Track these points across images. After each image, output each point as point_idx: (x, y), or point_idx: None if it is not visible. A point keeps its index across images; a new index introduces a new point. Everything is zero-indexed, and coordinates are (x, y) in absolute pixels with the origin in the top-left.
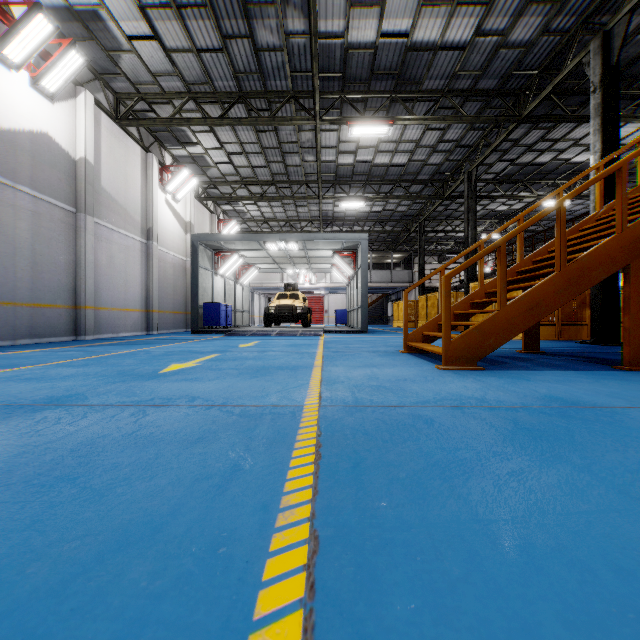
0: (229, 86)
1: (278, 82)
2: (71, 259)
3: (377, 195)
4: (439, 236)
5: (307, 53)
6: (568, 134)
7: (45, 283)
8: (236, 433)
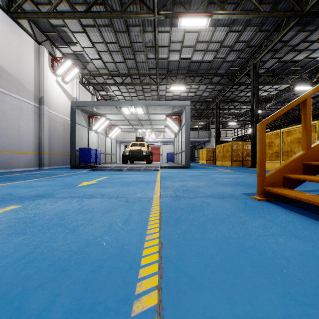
0: None
1: None
2: None
3: (193, 82)
4: (224, 112)
5: None
6: None
7: None
8: None
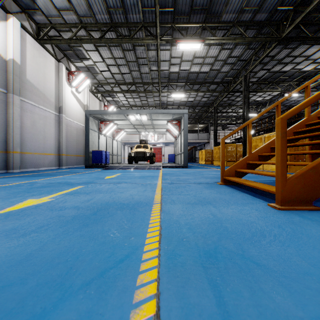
0: (105, 19)
1: (134, 16)
2: (3, 122)
3: (191, 90)
4: (223, 115)
5: None
6: (303, 52)
7: None
8: None
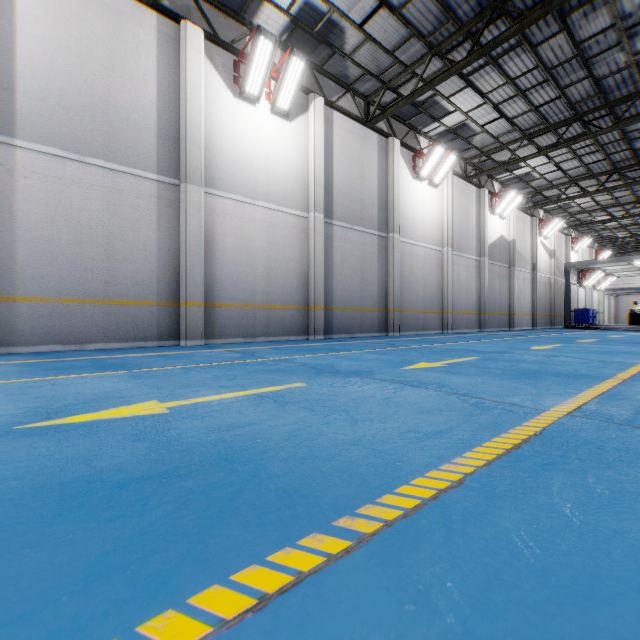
0: (604, 169)
1: None
2: (507, 290)
3: None
4: None
5: None
6: None
7: (501, 303)
8: None
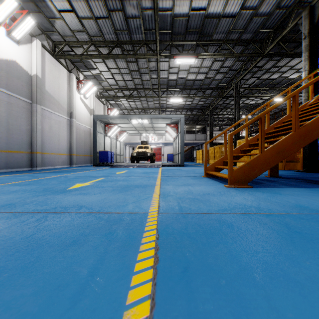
0: (112, 38)
1: (137, 35)
2: (29, 127)
3: (188, 95)
4: (220, 117)
5: (152, 19)
6: (287, 63)
7: (14, 140)
8: (100, 236)
